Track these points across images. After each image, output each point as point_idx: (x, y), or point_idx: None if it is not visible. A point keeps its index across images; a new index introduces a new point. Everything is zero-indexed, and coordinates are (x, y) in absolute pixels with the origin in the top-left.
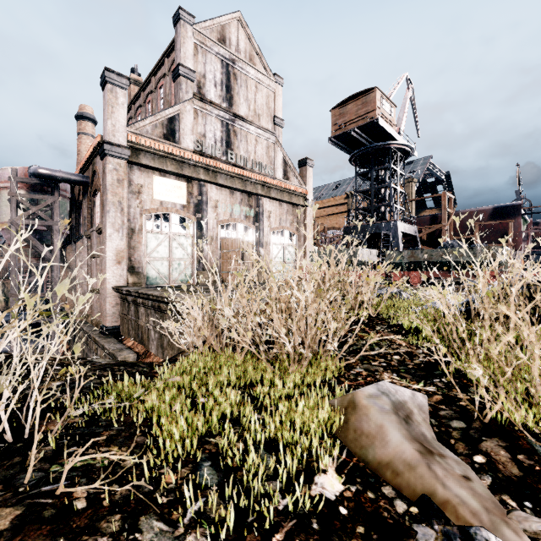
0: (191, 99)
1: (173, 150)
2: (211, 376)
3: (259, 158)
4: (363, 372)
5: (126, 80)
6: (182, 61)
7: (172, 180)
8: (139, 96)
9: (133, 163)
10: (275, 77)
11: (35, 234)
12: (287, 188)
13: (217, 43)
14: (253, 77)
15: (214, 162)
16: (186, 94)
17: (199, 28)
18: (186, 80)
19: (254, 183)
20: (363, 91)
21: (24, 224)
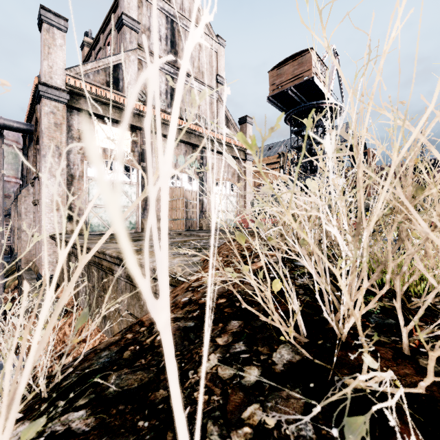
0: (135, 49)
1: (116, 97)
2: None
3: (202, 113)
4: None
5: (64, 22)
6: (125, 11)
7: (115, 128)
8: (91, 55)
9: (73, 108)
10: (217, 38)
11: None
12: (229, 143)
13: None
14: None
15: None
16: (130, 44)
17: None
18: (130, 30)
19: (198, 136)
20: (299, 53)
21: None
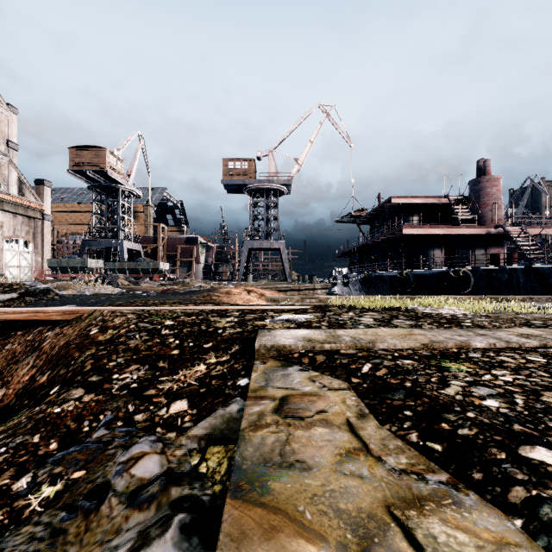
0: None
1: None
2: None
3: None
4: None
5: None
6: None
7: None
8: None
9: None
10: (9, 106)
11: None
12: (23, 204)
13: None
14: None
15: None
16: None
17: None
18: None
19: None
20: (97, 146)
21: None
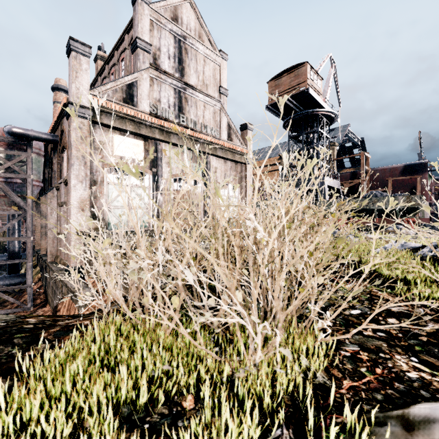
0: (147, 68)
1: (132, 112)
2: (94, 392)
3: (206, 122)
4: (360, 353)
5: (89, 49)
6: (139, 35)
7: (130, 138)
8: (104, 69)
9: (96, 123)
10: (220, 53)
11: (12, 186)
12: (231, 148)
13: (171, 21)
14: (201, 52)
15: (167, 124)
16: (143, 64)
17: (154, 7)
18: (143, 52)
19: (203, 143)
20: (296, 66)
21: (2, 177)
